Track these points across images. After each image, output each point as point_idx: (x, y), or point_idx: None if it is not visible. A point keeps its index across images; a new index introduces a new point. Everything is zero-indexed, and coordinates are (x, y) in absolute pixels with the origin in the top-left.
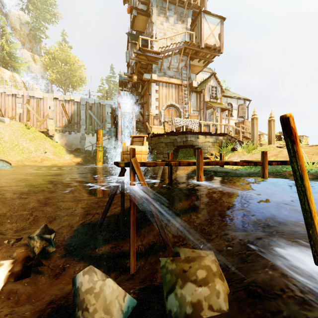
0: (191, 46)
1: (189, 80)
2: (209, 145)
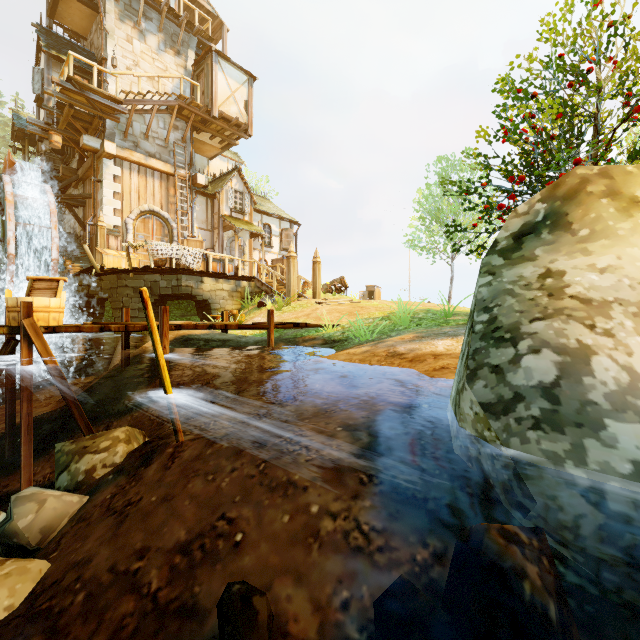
0: (193, 108)
1: (190, 170)
2: (224, 295)
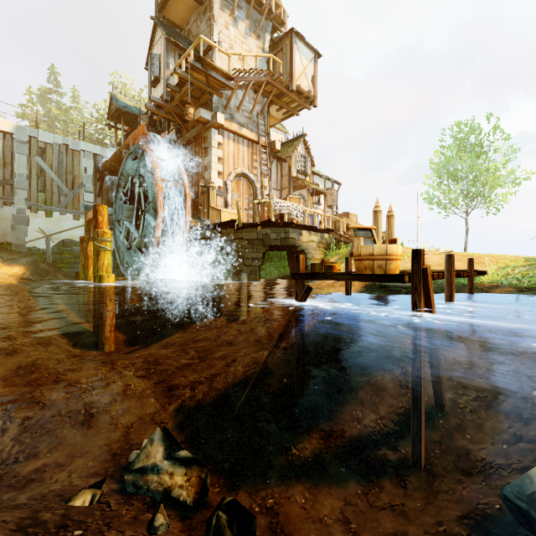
0: (277, 83)
1: (268, 138)
2: (314, 246)
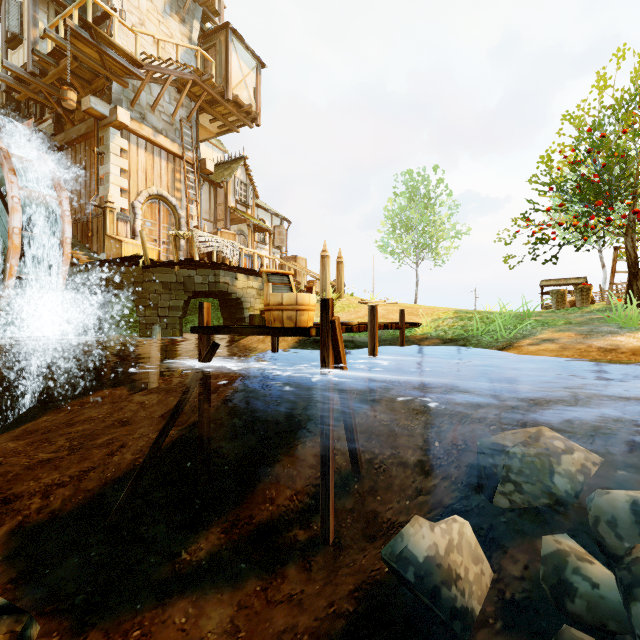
0: (207, 86)
1: (197, 153)
2: (254, 294)
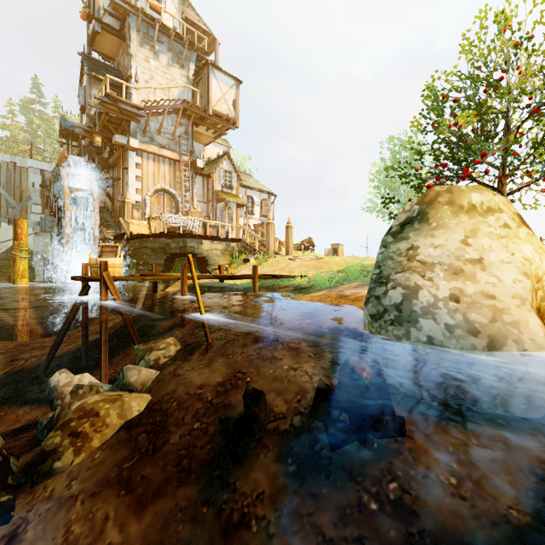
0: (194, 109)
1: (191, 156)
2: (218, 254)
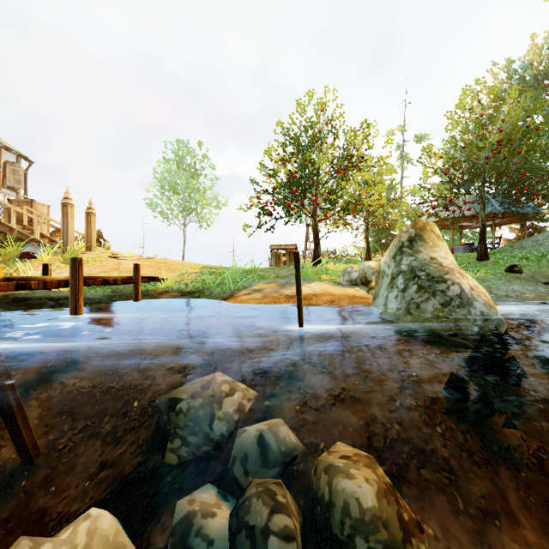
0: None
1: None
2: None
